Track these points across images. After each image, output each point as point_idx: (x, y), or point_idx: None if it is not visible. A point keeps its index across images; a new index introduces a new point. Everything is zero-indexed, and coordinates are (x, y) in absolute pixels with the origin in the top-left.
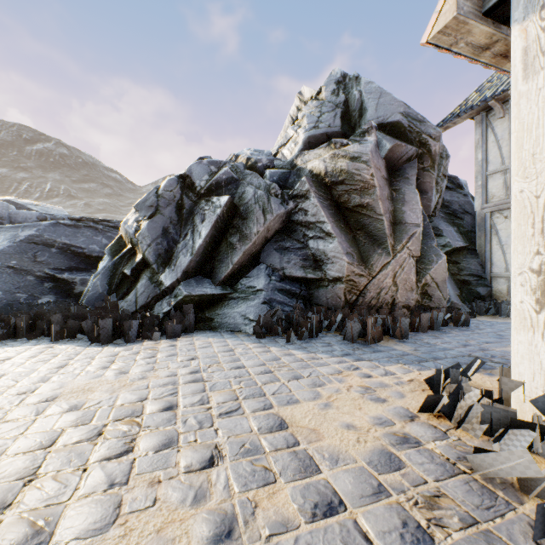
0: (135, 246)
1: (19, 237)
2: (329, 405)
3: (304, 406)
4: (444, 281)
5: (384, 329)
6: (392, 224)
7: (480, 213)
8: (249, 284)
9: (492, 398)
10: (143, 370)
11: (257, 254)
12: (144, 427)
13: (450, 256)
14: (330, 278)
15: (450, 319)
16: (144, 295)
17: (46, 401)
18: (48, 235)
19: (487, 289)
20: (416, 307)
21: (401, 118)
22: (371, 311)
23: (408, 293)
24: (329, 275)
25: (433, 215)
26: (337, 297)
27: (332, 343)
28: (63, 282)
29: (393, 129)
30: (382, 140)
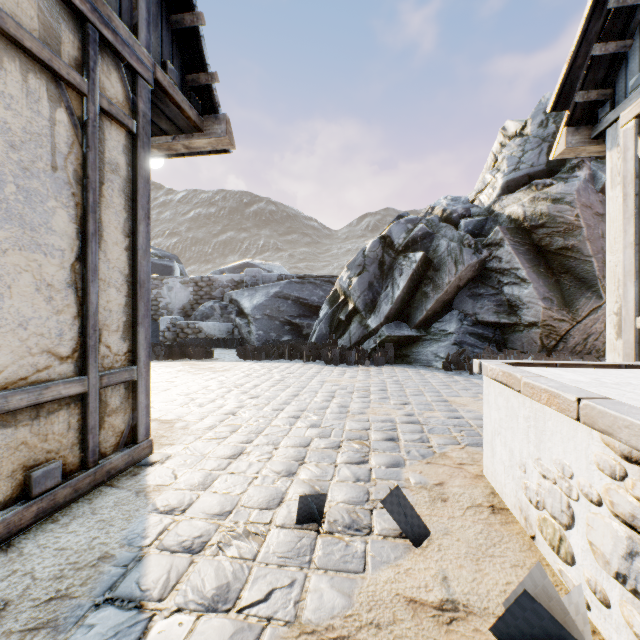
0: (348, 297)
1: (270, 293)
2: (480, 400)
3: (463, 398)
4: None
5: None
6: None
7: None
8: (441, 328)
9: None
10: (364, 377)
11: (450, 301)
12: (372, 393)
13: None
14: (525, 323)
15: None
16: (355, 335)
17: (321, 382)
18: (286, 291)
19: None
20: None
21: None
22: (573, 356)
23: None
24: (524, 320)
25: None
26: (532, 342)
27: None
28: (296, 326)
29: None
30: (597, 172)
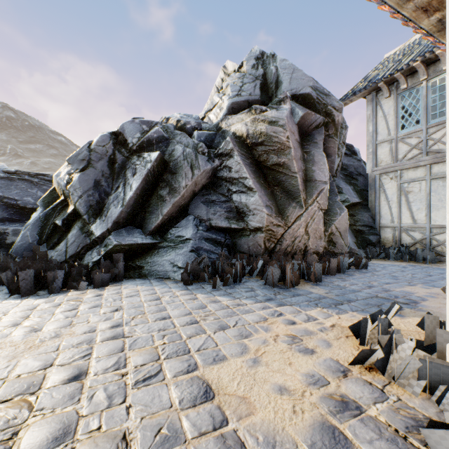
0: (67, 198)
1: None
2: (257, 361)
3: (231, 364)
4: (345, 230)
5: (300, 274)
6: (305, 181)
7: (371, 175)
8: (178, 234)
9: (422, 347)
10: (58, 326)
11: (186, 206)
12: (35, 411)
13: (348, 210)
14: (252, 228)
15: (352, 263)
16: (74, 244)
17: None
18: None
19: (377, 237)
20: (324, 253)
21: (311, 91)
22: (287, 257)
23: (317, 241)
24: (251, 225)
25: (334, 176)
26: (258, 245)
27: (255, 288)
28: None
29: (304, 100)
30: (296, 108)
